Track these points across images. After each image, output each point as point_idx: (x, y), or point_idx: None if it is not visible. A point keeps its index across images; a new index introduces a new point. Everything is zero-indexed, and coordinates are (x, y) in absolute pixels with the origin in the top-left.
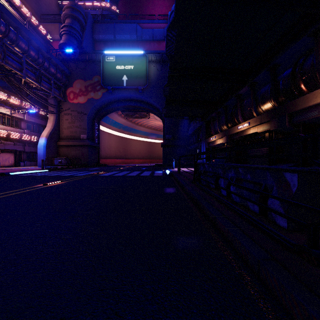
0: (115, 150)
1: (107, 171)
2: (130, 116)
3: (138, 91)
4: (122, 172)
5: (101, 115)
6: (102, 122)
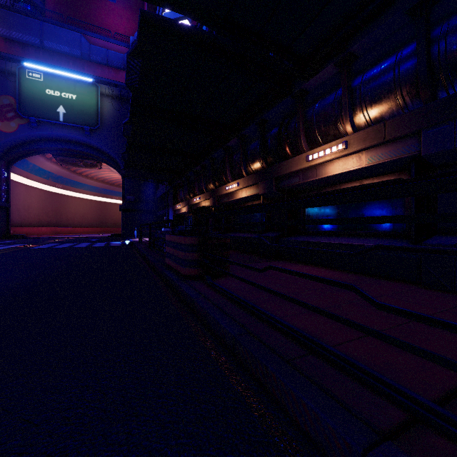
0: (38, 212)
1: (37, 243)
2: (68, 163)
3: (84, 132)
4: (64, 244)
5: (14, 156)
6: (14, 167)
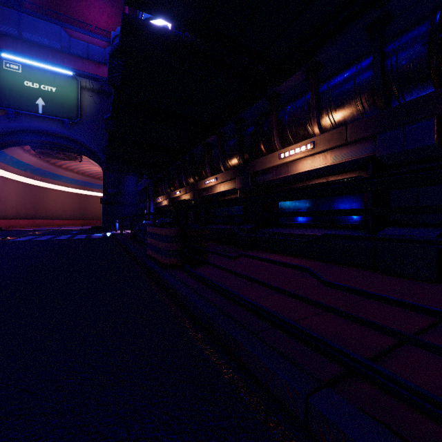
0: (16, 205)
1: (16, 236)
2: (47, 155)
3: (63, 125)
4: (43, 236)
5: None
6: None
